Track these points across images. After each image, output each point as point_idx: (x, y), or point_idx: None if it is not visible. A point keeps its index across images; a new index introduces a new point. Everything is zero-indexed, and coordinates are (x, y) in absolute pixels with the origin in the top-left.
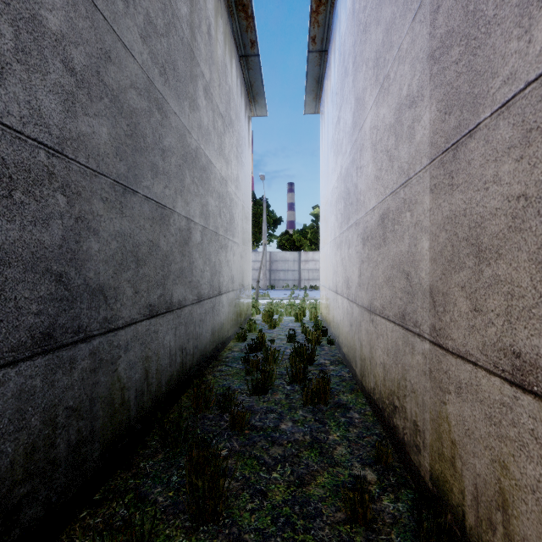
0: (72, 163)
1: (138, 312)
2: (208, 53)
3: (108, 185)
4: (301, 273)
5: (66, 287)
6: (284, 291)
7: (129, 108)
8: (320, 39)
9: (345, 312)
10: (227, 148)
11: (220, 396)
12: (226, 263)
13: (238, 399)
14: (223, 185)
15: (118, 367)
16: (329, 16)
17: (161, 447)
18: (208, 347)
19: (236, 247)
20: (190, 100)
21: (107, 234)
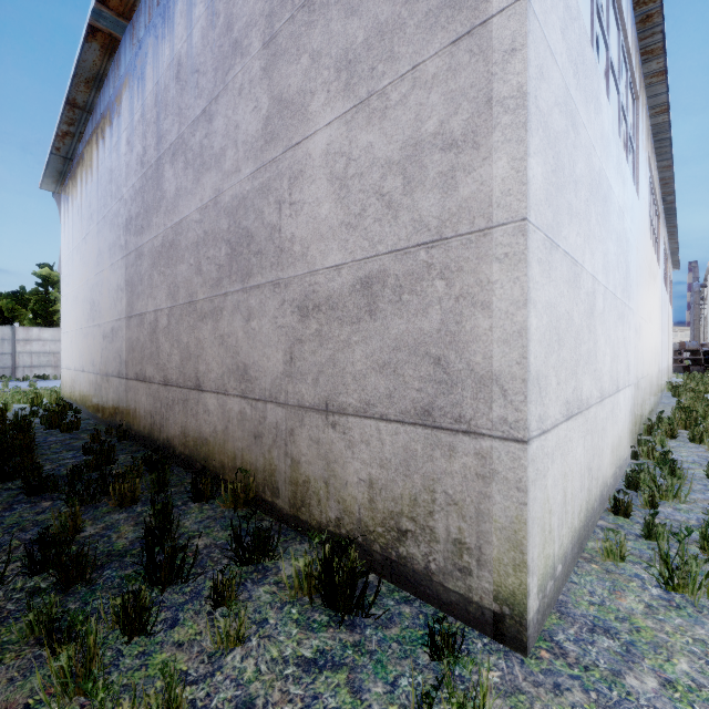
0: None
1: None
2: None
3: None
4: (17, 357)
5: None
6: None
7: None
8: (66, 151)
9: (91, 383)
10: None
11: None
12: None
13: None
14: None
15: None
16: (75, 144)
17: None
18: None
19: None
20: None
21: None
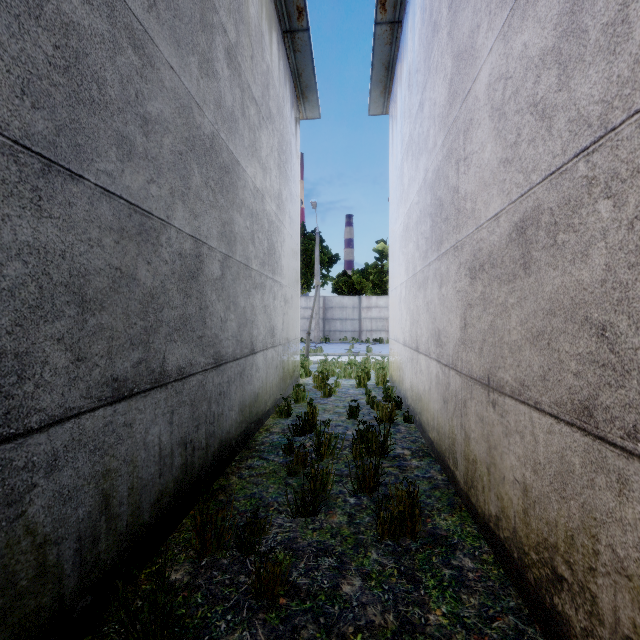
0: None
1: (84, 394)
2: (234, 3)
3: None
4: (362, 322)
5: None
6: (342, 345)
7: (61, 18)
8: (392, 4)
9: (433, 381)
10: (264, 150)
11: (241, 527)
12: (263, 310)
13: (272, 524)
14: (259, 199)
15: (29, 508)
16: None
17: None
18: (234, 431)
19: (278, 288)
20: (200, 57)
21: None
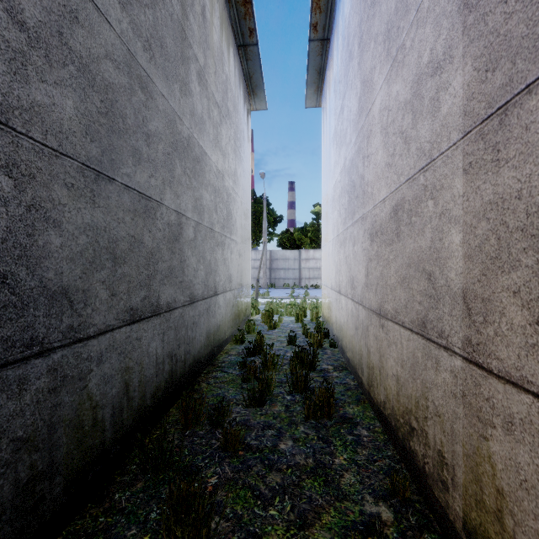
0: (22, 137)
1: (115, 317)
2: (203, 36)
3: (75, 169)
4: (301, 271)
5: (13, 291)
6: (285, 290)
7: (104, 82)
8: (322, 26)
9: (349, 314)
10: (224, 140)
11: (212, 410)
12: (223, 262)
13: (233, 411)
14: (220, 178)
15: (89, 383)
16: (331, 1)
17: (141, 473)
18: (203, 352)
19: (234, 245)
20: (181, 83)
21: (72, 226)
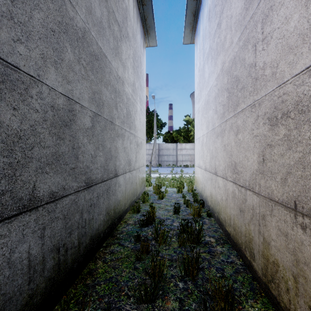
0: None
1: None
2: None
3: None
4: (177, 156)
5: None
6: (167, 168)
7: None
8: None
9: (229, 195)
10: (124, 55)
11: None
12: (123, 149)
13: (122, 310)
14: (120, 83)
15: None
16: None
17: None
18: (102, 227)
19: (133, 137)
20: None
21: None
